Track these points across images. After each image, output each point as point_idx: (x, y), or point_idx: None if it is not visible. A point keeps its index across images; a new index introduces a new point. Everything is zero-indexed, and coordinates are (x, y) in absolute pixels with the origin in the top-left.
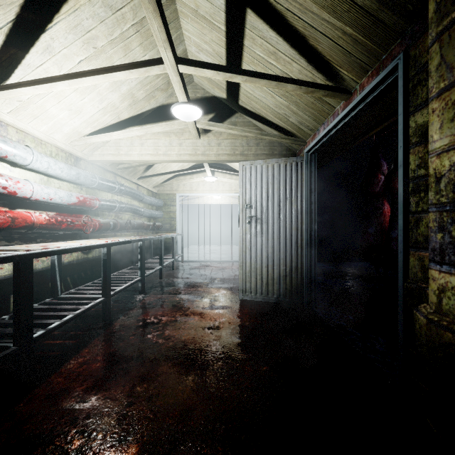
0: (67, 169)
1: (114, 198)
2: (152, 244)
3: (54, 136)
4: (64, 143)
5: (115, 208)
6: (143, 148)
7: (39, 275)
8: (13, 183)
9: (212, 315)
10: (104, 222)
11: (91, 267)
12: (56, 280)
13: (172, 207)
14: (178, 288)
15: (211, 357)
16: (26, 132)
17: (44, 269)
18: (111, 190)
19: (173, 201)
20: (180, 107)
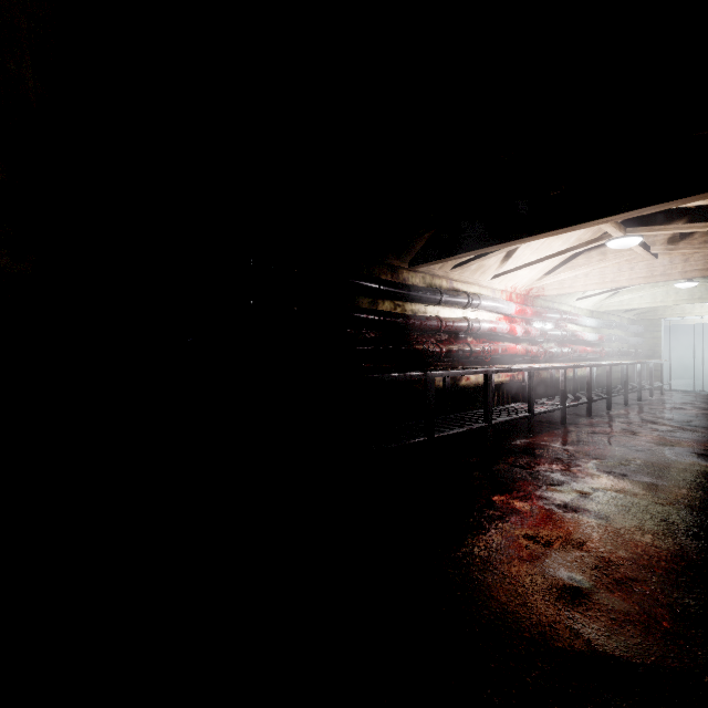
0: (595, 322)
1: (607, 332)
2: (635, 369)
3: (588, 305)
4: (590, 306)
5: (611, 340)
6: (642, 299)
7: (582, 379)
8: (584, 335)
9: (707, 412)
10: (607, 350)
11: (597, 380)
12: (594, 381)
13: (655, 333)
14: (672, 402)
15: (704, 418)
16: (579, 307)
17: (583, 376)
18: (608, 328)
19: (657, 327)
20: (680, 284)
